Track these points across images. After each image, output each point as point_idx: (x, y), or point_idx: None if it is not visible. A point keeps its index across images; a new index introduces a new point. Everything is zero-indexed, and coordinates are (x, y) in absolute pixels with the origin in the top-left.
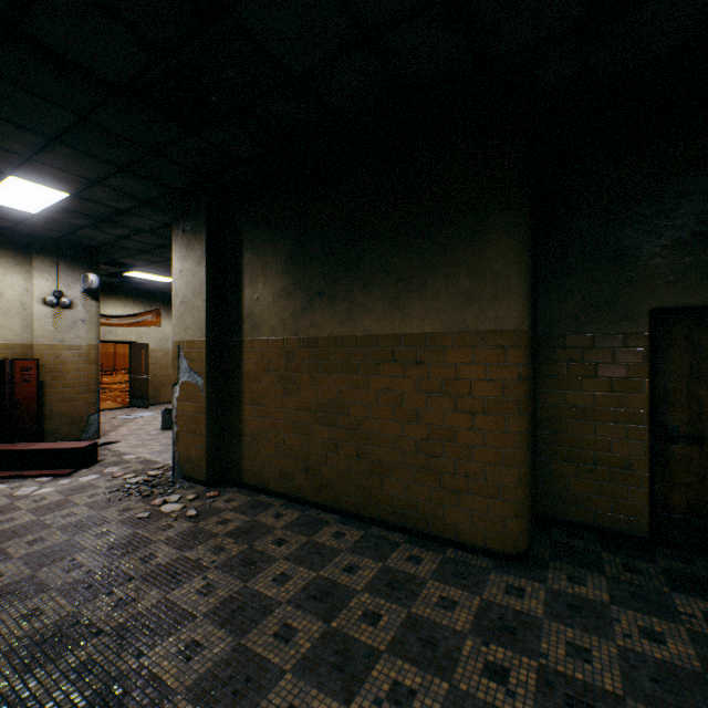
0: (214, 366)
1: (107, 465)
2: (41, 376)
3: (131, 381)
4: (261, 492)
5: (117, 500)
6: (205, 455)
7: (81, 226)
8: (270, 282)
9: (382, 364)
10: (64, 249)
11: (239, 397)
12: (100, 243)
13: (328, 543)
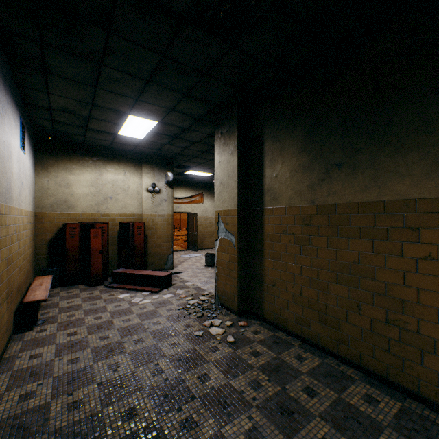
0: (242, 228)
1: (177, 288)
2: (146, 232)
3: (188, 235)
4: (279, 329)
5: (182, 316)
6: (236, 292)
7: (164, 143)
8: (287, 161)
9: (421, 230)
10: (156, 159)
11: (260, 252)
12: (173, 154)
13: (362, 409)
